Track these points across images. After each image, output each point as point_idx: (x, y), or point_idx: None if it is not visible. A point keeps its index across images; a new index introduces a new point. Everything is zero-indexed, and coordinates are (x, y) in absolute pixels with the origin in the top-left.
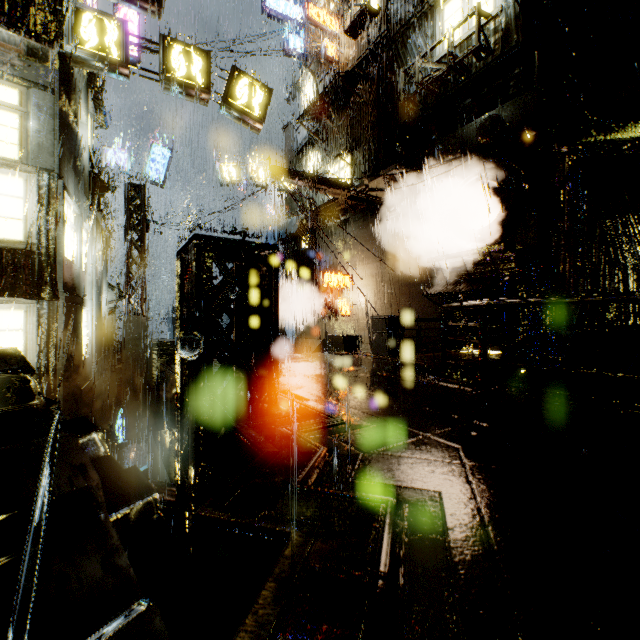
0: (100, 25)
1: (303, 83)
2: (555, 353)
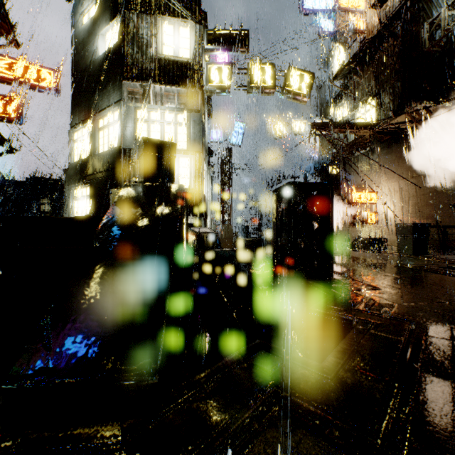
0: (220, 70)
1: (333, 53)
2: None
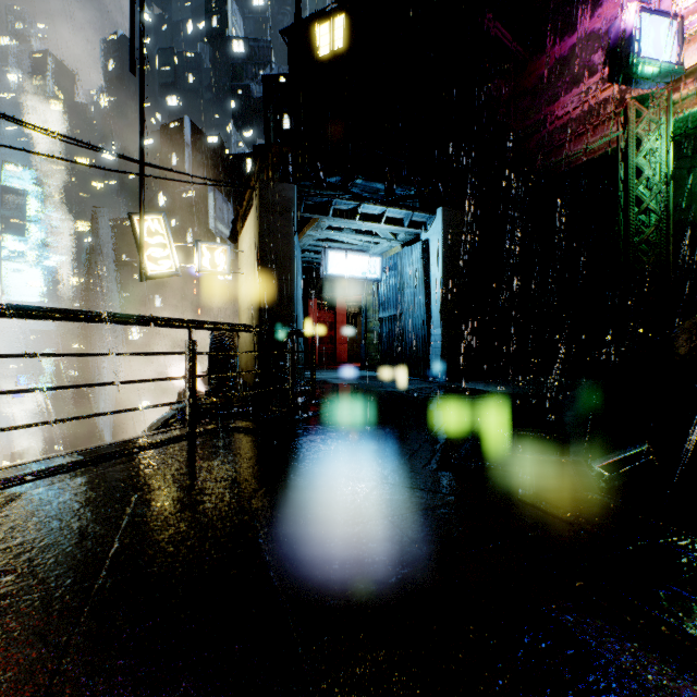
0: None
1: None
2: None
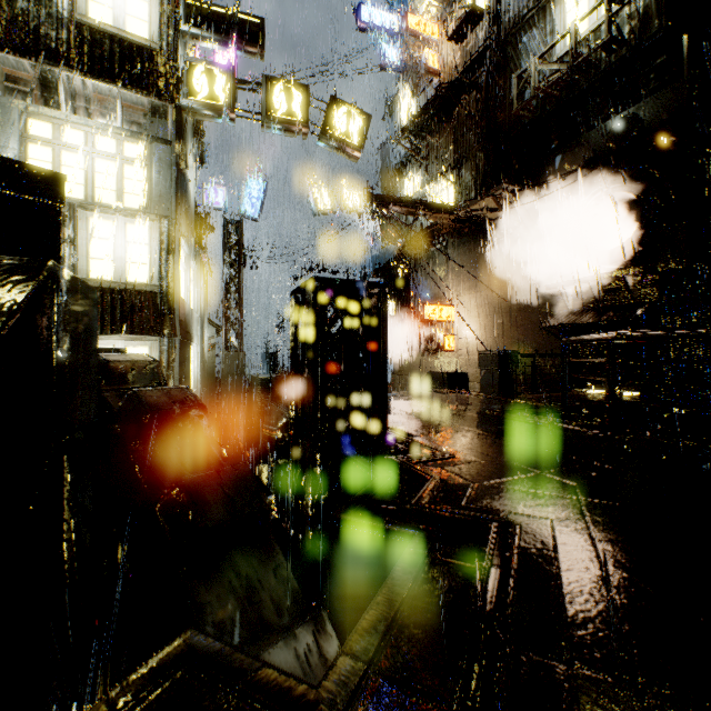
0: (210, 75)
1: (401, 98)
2: (710, 395)
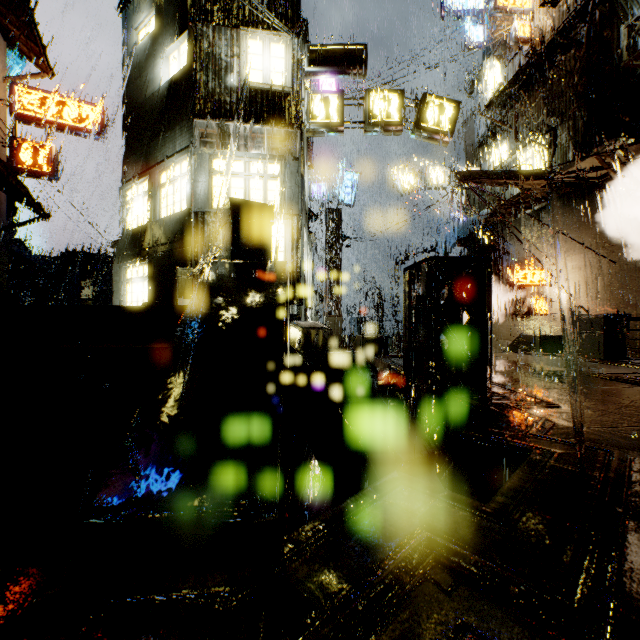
0: (326, 101)
1: (486, 71)
2: None
